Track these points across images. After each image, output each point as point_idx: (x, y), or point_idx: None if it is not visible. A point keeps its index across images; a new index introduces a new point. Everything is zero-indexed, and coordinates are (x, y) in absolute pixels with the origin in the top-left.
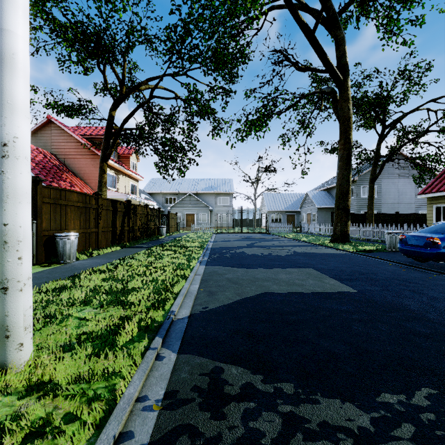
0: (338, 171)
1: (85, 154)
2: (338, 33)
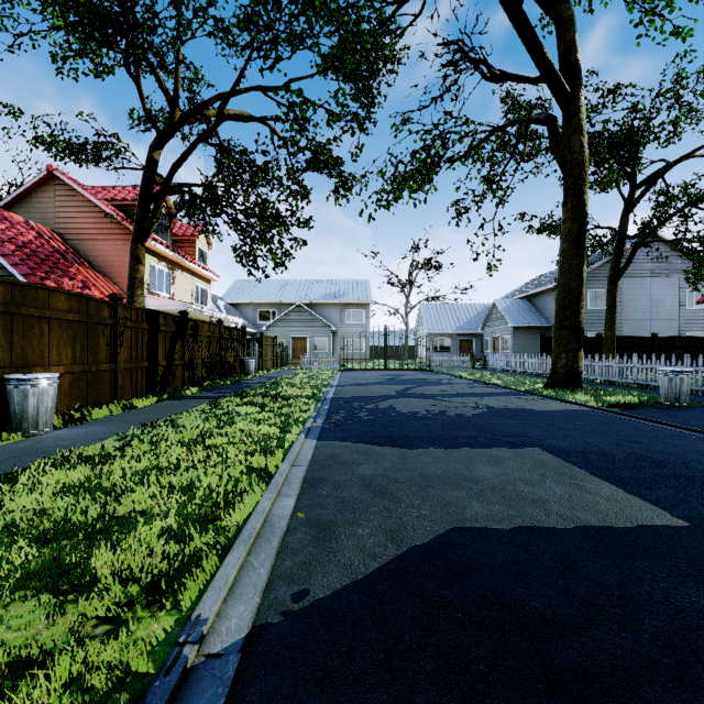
0: (561, 259)
1: (113, 233)
2: (563, 9)
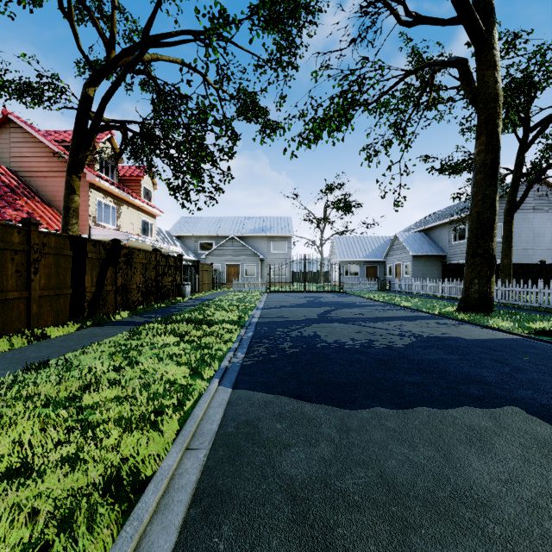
0: (474, 190)
1: (62, 171)
2: None
